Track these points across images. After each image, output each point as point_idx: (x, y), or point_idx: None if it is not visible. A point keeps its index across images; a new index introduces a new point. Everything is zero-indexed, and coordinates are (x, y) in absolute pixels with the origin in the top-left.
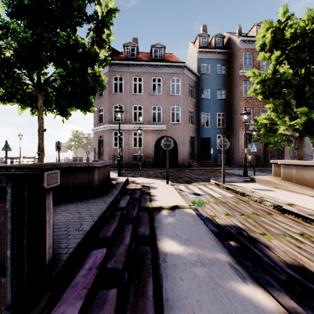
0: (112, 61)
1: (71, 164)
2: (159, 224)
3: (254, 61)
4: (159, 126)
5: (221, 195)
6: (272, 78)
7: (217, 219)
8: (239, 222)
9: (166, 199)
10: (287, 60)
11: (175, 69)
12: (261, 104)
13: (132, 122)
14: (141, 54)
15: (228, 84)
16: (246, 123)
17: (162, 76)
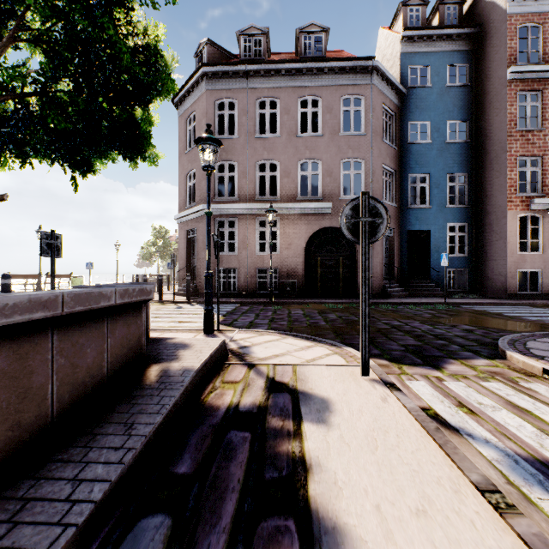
0: (213, 67)
1: None
2: None
3: (546, 42)
4: (314, 205)
5: None
6: None
7: None
8: None
9: None
10: None
11: (351, 76)
12: None
13: (256, 199)
14: (275, 56)
15: (475, 106)
16: None
17: (321, 93)
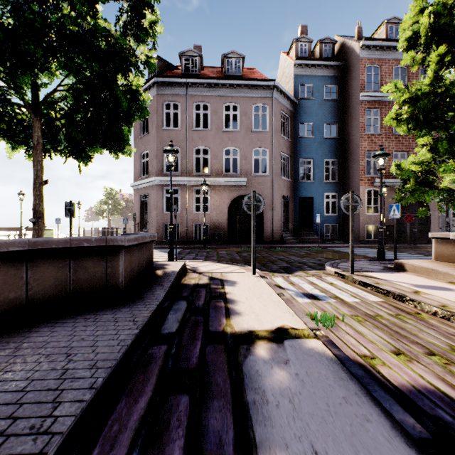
0: (162, 78)
1: (70, 241)
2: (256, 395)
3: (383, 78)
4: (234, 179)
5: (356, 297)
6: (431, 92)
7: (382, 367)
8: (441, 381)
9: (258, 312)
10: (454, 63)
11: (260, 91)
12: (394, 145)
13: (193, 174)
14: (206, 69)
15: (342, 114)
16: (382, 171)
17: (239, 102)
